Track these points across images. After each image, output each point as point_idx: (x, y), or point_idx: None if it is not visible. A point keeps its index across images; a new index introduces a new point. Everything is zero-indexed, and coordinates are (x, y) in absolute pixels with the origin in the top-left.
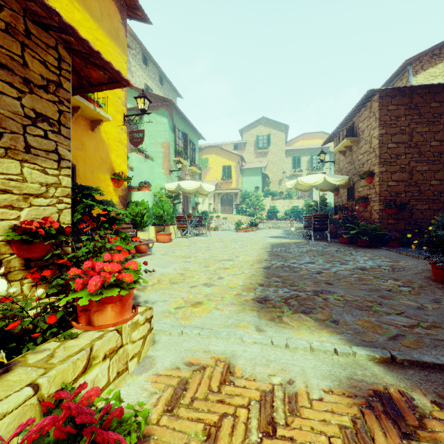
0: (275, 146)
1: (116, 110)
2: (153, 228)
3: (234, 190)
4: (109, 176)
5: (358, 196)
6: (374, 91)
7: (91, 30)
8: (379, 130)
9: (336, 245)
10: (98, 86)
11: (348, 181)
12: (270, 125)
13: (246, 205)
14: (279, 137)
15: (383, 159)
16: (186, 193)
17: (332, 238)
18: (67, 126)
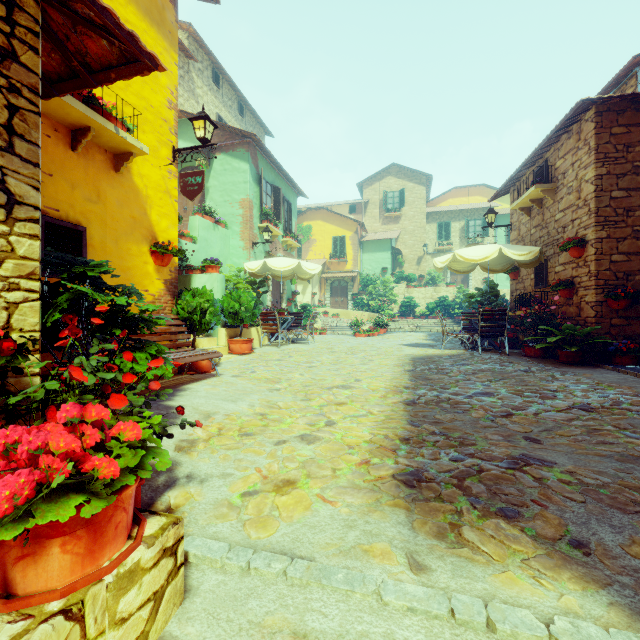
0: (412, 207)
1: (160, 140)
2: (224, 332)
3: (349, 273)
4: (147, 248)
5: (556, 280)
6: (589, 102)
7: (114, 3)
8: (596, 168)
9: (522, 361)
10: (102, 72)
11: (538, 255)
12: (403, 176)
13: (368, 295)
14: (417, 193)
15: (604, 218)
16: (278, 277)
17: (509, 348)
18: (30, 139)
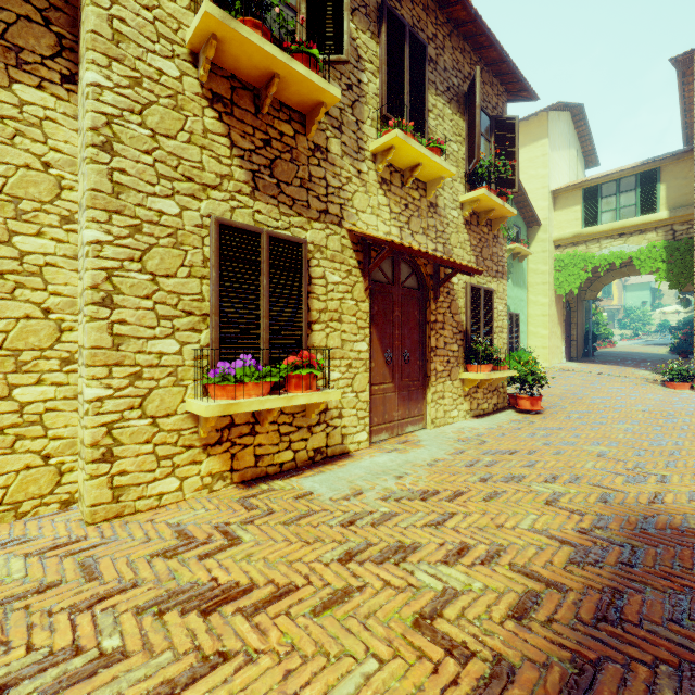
0: None
1: None
2: None
3: (615, 306)
4: None
5: None
6: None
7: None
8: None
9: None
10: None
11: None
12: None
13: (630, 320)
14: None
15: None
16: None
17: None
18: None
